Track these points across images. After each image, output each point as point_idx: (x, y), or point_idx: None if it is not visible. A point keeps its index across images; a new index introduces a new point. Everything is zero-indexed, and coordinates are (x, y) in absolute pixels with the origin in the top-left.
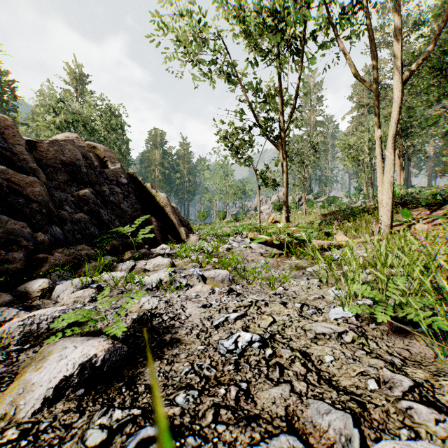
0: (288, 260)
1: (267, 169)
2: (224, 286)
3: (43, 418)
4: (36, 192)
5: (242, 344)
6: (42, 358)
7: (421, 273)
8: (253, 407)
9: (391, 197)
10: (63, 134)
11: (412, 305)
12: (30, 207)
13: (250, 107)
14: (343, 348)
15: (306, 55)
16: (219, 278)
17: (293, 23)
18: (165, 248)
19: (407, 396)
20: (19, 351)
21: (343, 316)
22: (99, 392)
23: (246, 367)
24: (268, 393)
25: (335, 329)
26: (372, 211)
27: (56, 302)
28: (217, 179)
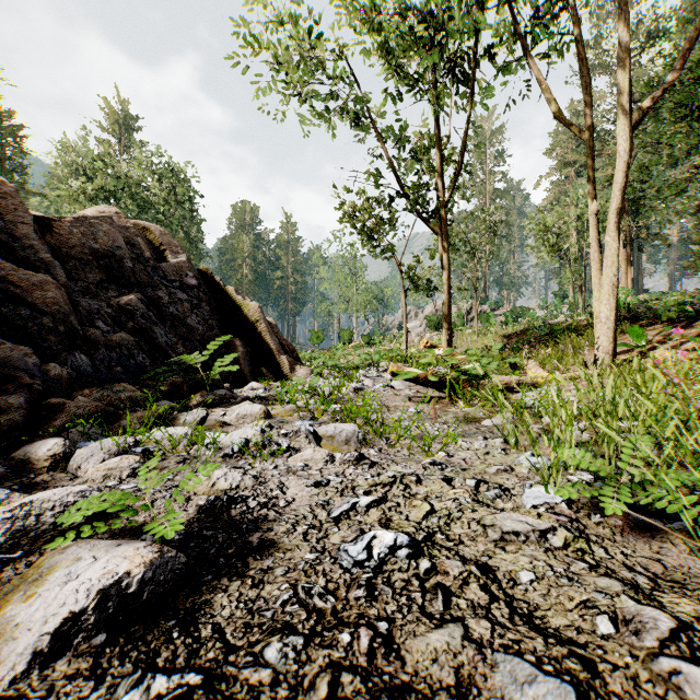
0: (453, 407)
1: (417, 264)
2: (350, 450)
3: (30, 690)
4: (48, 298)
5: (379, 552)
6: (38, 576)
7: (676, 430)
8: (400, 669)
9: (614, 308)
10: (95, 207)
11: (667, 486)
12: (39, 323)
13: (392, 166)
14: (549, 559)
15: (480, 85)
16: (342, 438)
17: (459, 33)
18: (257, 388)
19: (668, 648)
20: (3, 562)
21: (546, 502)
22: (132, 639)
23: (387, 593)
24: (425, 641)
25: (535, 524)
26: (582, 329)
27: (75, 477)
28: (339, 280)
